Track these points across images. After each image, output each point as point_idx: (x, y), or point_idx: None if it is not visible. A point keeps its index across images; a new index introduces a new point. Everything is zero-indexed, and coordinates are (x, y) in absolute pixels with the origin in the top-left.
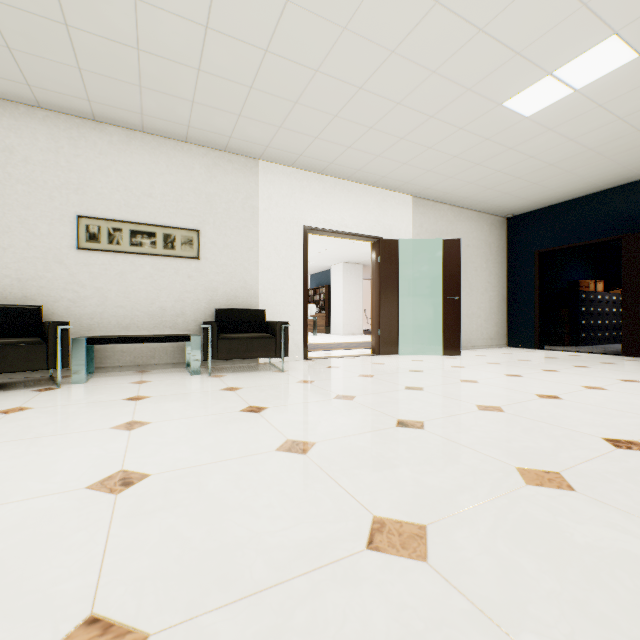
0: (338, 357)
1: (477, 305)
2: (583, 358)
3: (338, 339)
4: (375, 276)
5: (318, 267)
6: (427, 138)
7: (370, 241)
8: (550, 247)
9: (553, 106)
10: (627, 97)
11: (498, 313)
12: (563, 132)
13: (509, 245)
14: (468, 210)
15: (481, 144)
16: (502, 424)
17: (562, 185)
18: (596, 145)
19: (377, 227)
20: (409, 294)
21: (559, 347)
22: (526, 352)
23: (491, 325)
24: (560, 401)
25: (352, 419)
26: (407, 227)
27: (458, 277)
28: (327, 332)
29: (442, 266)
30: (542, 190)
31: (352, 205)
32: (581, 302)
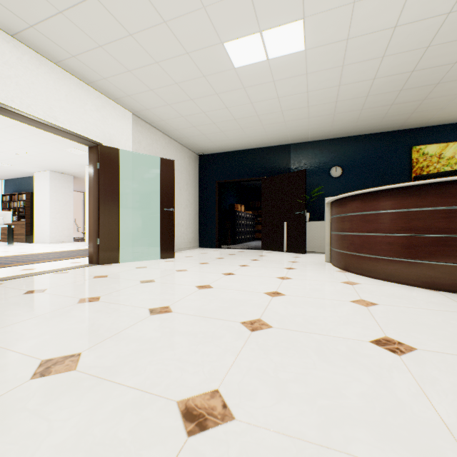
0: (44, 273)
1: (181, 217)
2: (248, 253)
3: (44, 248)
4: (93, 182)
5: (16, 172)
6: (156, 48)
7: (87, 144)
8: (225, 180)
9: (252, 66)
10: (287, 82)
11: (194, 223)
12: (250, 94)
13: (200, 175)
14: (176, 141)
15: (199, 79)
16: (295, 352)
17: (236, 138)
18: (261, 113)
19: (96, 131)
20: (129, 204)
21: (227, 246)
22: (214, 251)
23: (190, 232)
24: (287, 297)
25: (85, 456)
26: (127, 140)
27: (173, 192)
28: (29, 241)
29: (160, 181)
30: (225, 138)
31: (64, 97)
32: (236, 217)
